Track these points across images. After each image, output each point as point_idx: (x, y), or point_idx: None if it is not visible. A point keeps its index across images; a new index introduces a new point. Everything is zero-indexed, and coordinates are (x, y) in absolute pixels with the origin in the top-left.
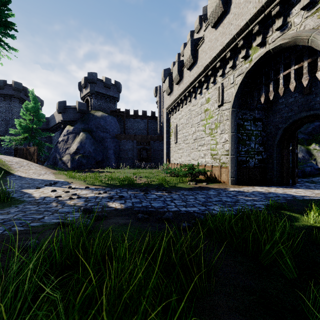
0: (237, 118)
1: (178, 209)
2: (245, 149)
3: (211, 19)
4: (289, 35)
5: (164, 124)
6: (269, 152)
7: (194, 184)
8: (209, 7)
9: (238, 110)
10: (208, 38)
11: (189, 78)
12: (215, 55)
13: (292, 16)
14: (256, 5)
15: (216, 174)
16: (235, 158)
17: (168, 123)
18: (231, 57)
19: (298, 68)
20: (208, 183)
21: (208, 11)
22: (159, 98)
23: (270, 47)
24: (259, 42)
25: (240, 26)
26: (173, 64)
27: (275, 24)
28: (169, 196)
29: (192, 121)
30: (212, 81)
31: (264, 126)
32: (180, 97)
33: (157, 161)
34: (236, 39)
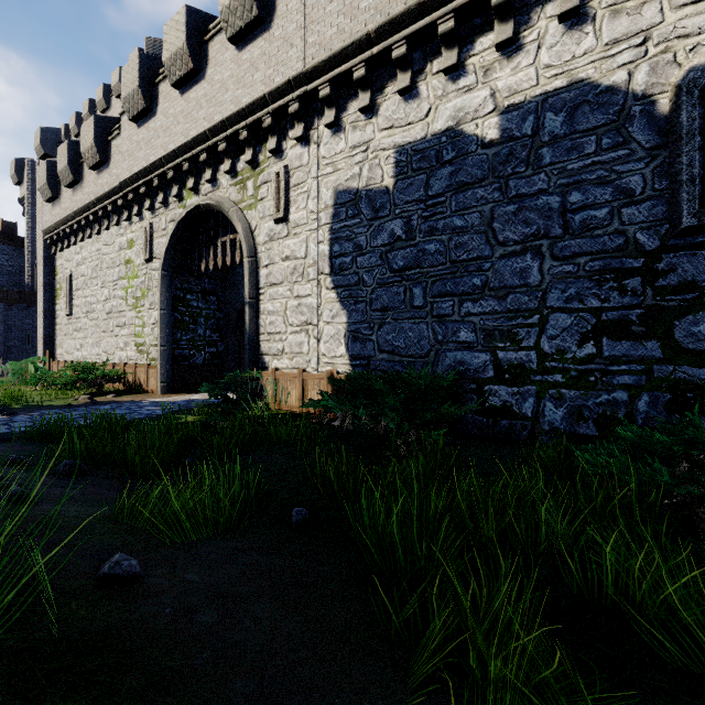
0: (173, 288)
1: (9, 431)
2: (188, 337)
3: (127, 106)
4: (216, 198)
5: (39, 268)
6: (227, 343)
7: (87, 399)
8: (124, 85)
9: (174, 274)
10: (128, 134)
11: (95, 188)
12: (137, 172)
13: (221, 174)
14: (184, 134)
15: (142, 379)
16: (168, 351)
17: (51, 266)
18: (162, 187)
19: (234, 239)
20: (121, 395)
21: (122, 88)
22: (30, 193)
23: (200, 202)
24: (191, 187)
25: (169, 150)
26: (78, 119)
27: (206, 174)
28: (5, 419)
29: (104, 275)
30: (135, 212)
31: (221, 304)
32: (77, 217)
33: (21, 357)
34: (165, 165)
